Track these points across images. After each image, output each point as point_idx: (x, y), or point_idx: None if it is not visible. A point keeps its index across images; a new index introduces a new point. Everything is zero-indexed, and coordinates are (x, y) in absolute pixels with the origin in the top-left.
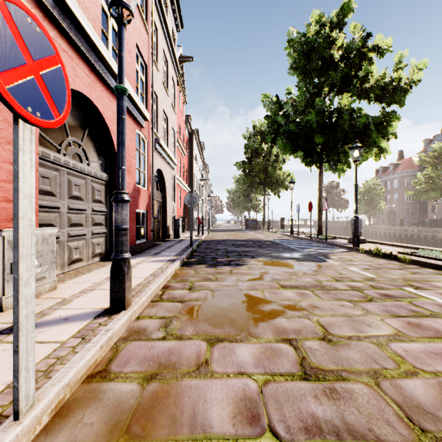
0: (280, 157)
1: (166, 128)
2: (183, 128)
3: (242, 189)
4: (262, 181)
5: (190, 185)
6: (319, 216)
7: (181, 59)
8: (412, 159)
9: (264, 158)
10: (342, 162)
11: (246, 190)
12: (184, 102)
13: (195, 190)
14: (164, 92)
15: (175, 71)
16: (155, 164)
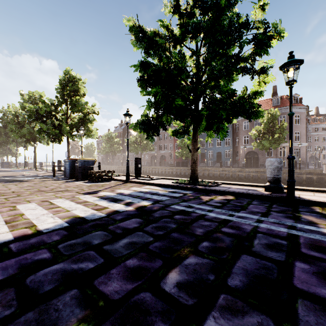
0: None
1: None
2: None
3: None
4: (15, 140)
5: None
6: (34, 161)
7: None
8: None
9: None
10: (46, 142)
11: (3, 144)
12: None
13: None
14: None
15: None
16: None
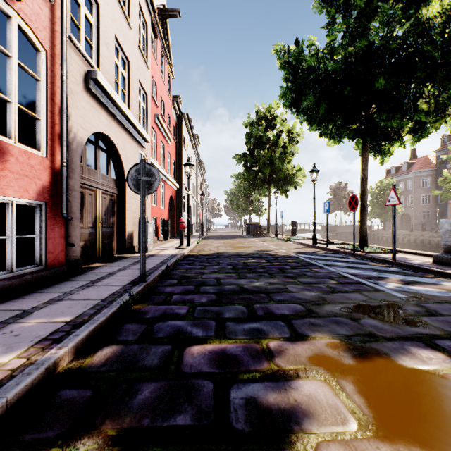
0: (288, 148)
1: (127, 78)
2: (168, 107)
3: (243, 187)
4: (266, 178)
5: (178, 181)
6: (362, 218)
7: (164, 13)
8: (428, 158)
9: (269, 149)
10: (392, 139)
11: (248, 188)
12: (170, 75)
13: (185, 188)
14: (118, 11)
15: (146, 4)
16: (88, 119)
